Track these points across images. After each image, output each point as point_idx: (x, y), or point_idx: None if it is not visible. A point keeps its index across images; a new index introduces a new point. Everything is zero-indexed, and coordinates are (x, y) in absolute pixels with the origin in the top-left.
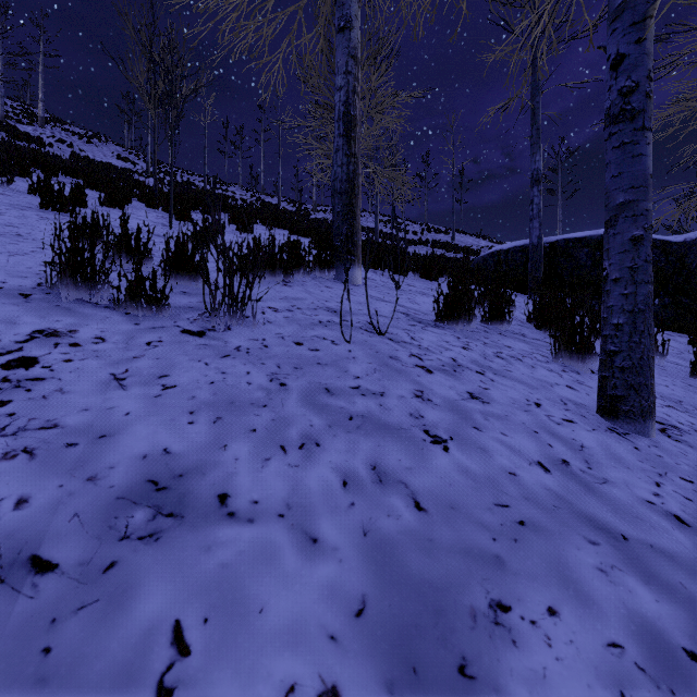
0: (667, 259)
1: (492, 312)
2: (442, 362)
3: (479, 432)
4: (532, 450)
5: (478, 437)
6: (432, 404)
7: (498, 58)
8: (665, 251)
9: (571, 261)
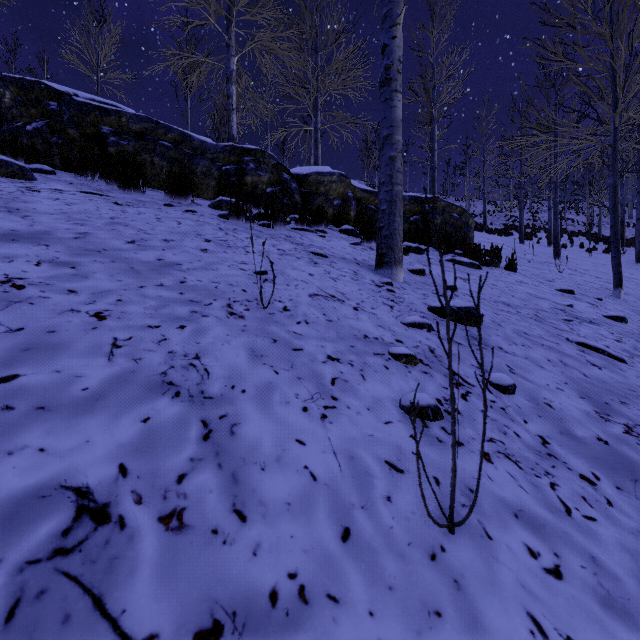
0: None
1: None
2: None
3: None
4: None
5: None
6: None
7: None
8: None
9: None
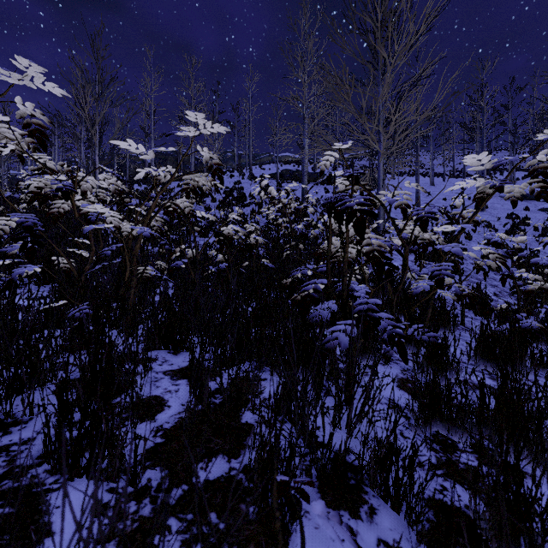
0: None
1: None
2: None
3: None
4: None
5: None
6: None
7: None
8: None
9: None
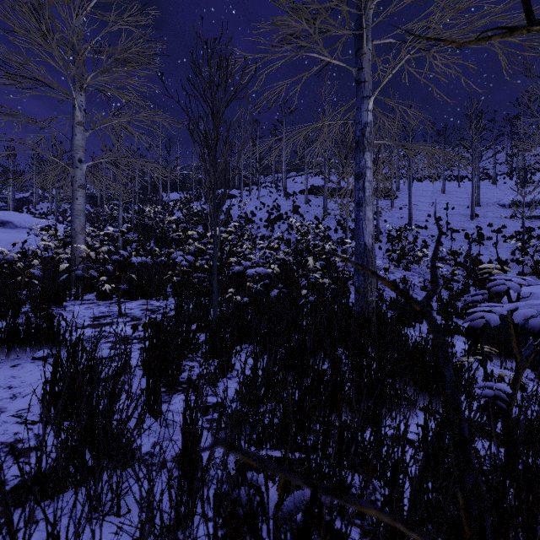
0: None
1: None
2: None
3: None
4: None
5: None
6: None
7: None
8: None
9: None
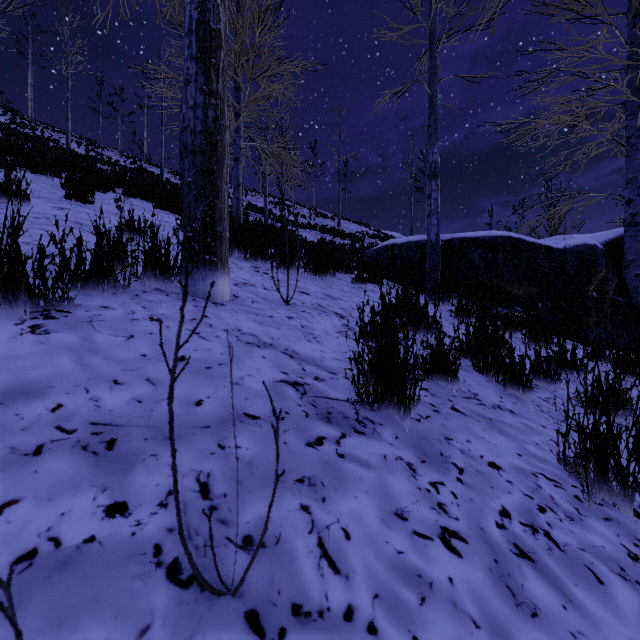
0: (550, 265)
1: (431, 359)
2: None
3: None
4: None
5: None
6: None
7: (394, 38)
8: (549, 256)
9: (465, 262)
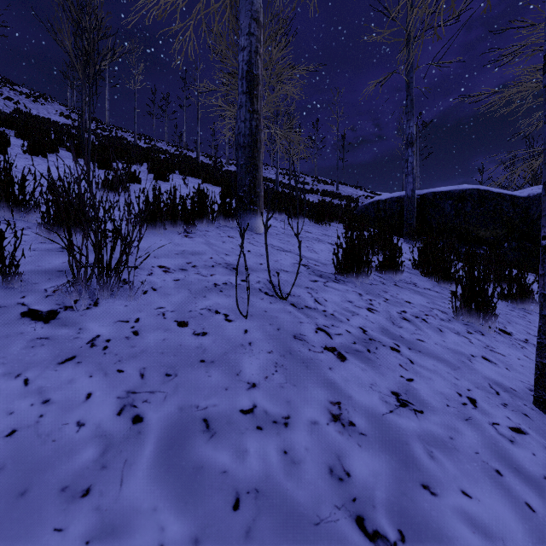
0: (514, 211)
1: (386, 261)
2: (352, 336)
3: (435, 501)
4: (517, 533)
5: (437, 516)
6: (357, 434)
7: (378, 39)
8: (513, 203)
9: (438, 211)
